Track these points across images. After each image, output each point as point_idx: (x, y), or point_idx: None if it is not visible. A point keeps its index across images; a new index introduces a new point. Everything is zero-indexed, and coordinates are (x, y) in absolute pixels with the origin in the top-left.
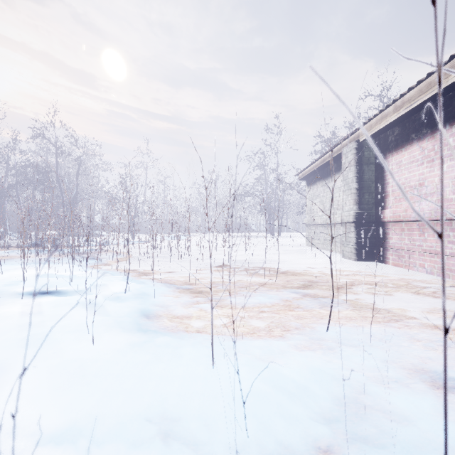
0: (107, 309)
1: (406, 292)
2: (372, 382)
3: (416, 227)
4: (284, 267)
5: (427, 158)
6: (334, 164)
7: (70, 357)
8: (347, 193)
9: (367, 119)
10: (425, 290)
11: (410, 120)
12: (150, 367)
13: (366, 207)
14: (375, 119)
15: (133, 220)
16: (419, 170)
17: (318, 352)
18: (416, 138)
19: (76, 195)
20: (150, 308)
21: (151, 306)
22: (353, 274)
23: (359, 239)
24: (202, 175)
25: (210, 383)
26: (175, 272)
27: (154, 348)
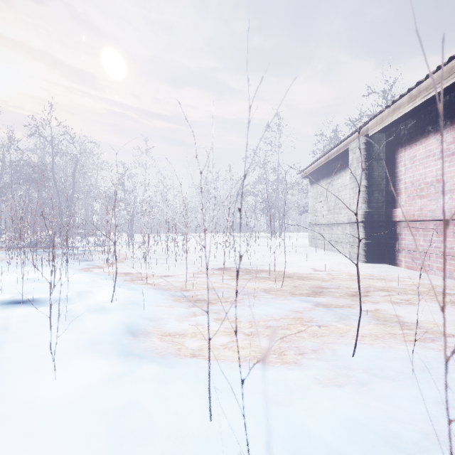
0: (86, 325)
1: (430, 301)
2: (434, 444)
3: (433, 227)
4: (289, 270)
5: (446, 151)
6: (339, 161)
7: (18, 402)
8: (354, 191)
9: (370, 116)
10: (451, 298)
11: (426, 111)
12: (124, 419)
13: (376, 206)
14: (387, 111)
15: (131, 220)
16: (437, 165)
17: (347, 389)
18: (433, 130)
19: (73, 195)
20: (137, 322)
21: (139, 320)
22: (366, 279)
23: (368, 239)
24: (196, 155)
25: (206, 450)
26: (171, 276)
27: (135, 383)
